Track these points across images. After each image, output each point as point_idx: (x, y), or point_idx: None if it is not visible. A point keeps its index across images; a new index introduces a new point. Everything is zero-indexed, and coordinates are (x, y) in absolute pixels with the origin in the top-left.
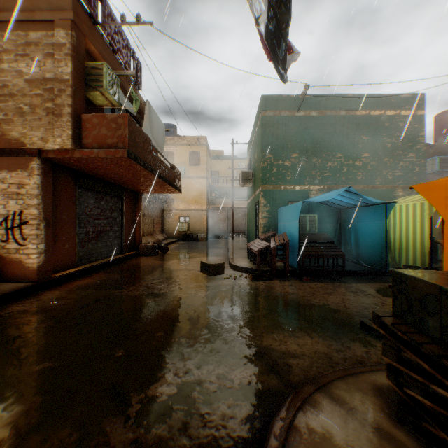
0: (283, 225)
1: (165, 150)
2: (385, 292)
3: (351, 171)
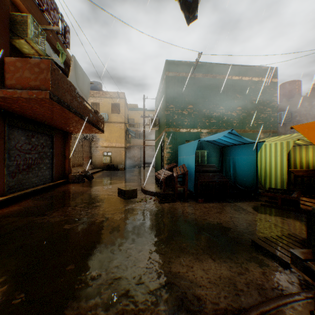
0: (182, 158)
1: (92, 101)
2: (259, 210)
3: (230, 120)
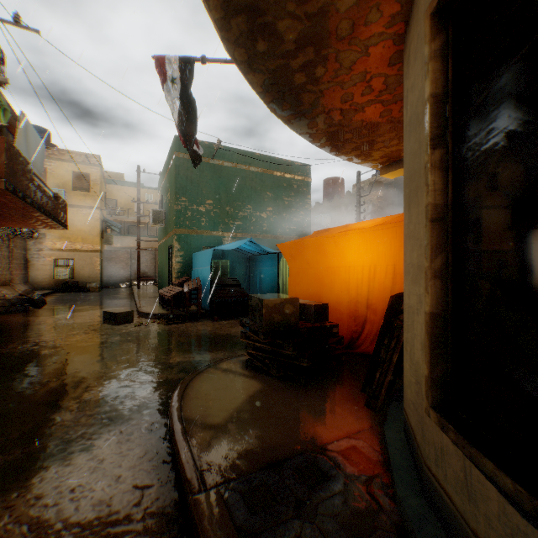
0: (198, 270)
1: None
2: None
3: (259, 222)
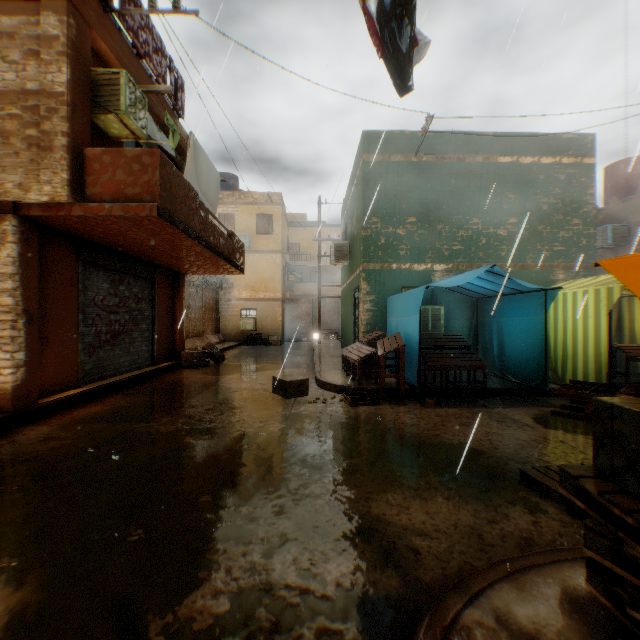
0: (396, 322)
1: (221, 211)
2: (547, 422)
3: (492, 244)
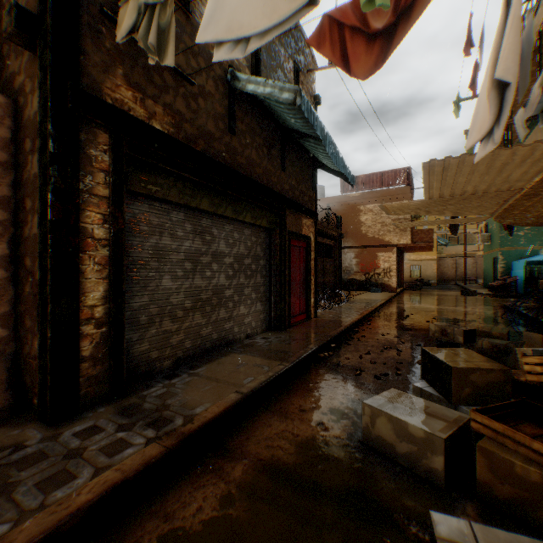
0: (515, 272)
1: None
2: None
3: None
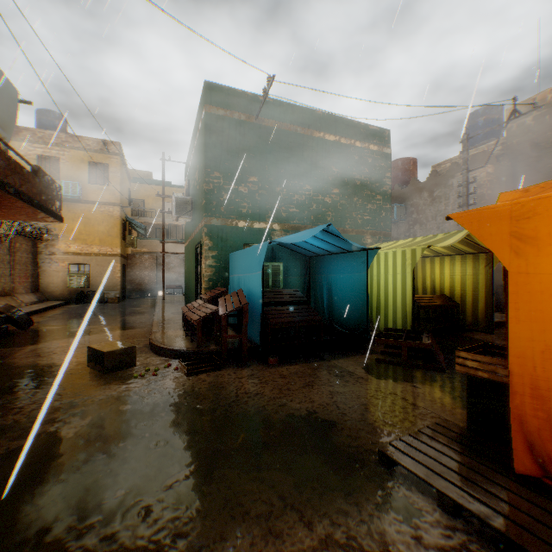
0: (238, 278)
1: (42, 152)
2: (376, 371)
3: (321, 210)
